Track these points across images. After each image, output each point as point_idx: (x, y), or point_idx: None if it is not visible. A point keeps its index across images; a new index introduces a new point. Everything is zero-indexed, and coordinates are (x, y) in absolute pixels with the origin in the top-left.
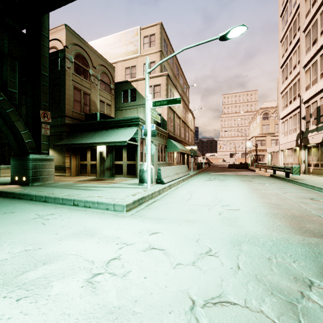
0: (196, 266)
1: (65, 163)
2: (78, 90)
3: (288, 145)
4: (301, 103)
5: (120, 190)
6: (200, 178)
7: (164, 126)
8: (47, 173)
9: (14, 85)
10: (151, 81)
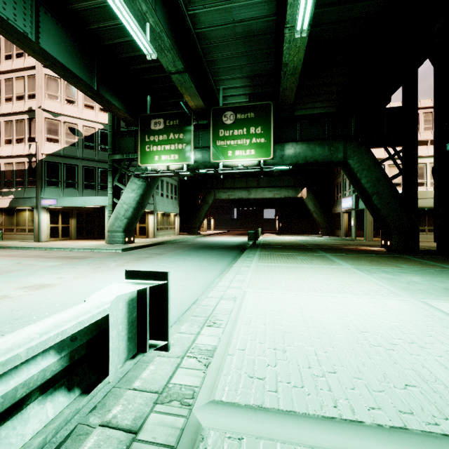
0: (81, 268)
1: None
2: None
3: None
4: None
5: None
6: None
7: None
8: None
9: None
10: None
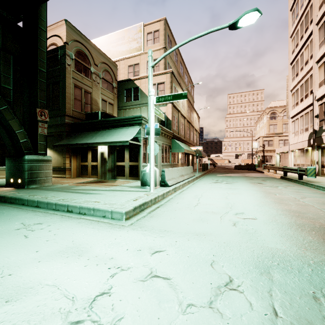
0: (214, 309)
1: (65, 164)
2: (79, 88)
3: (299, 145)
4: (314, 100)
5: (121, 194)
6: (206, 180)
7: (168, 125)
8: (44, 175)
9: (9, 81)
10: (155, 78)
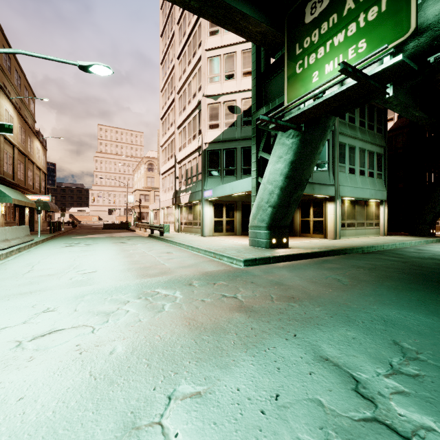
0: (28, 323)
1: None
2: None
3: (167, 203)
4: (176, 162)
5: None
6: (53, 244)
7: None
8: None
9: None
10: None
